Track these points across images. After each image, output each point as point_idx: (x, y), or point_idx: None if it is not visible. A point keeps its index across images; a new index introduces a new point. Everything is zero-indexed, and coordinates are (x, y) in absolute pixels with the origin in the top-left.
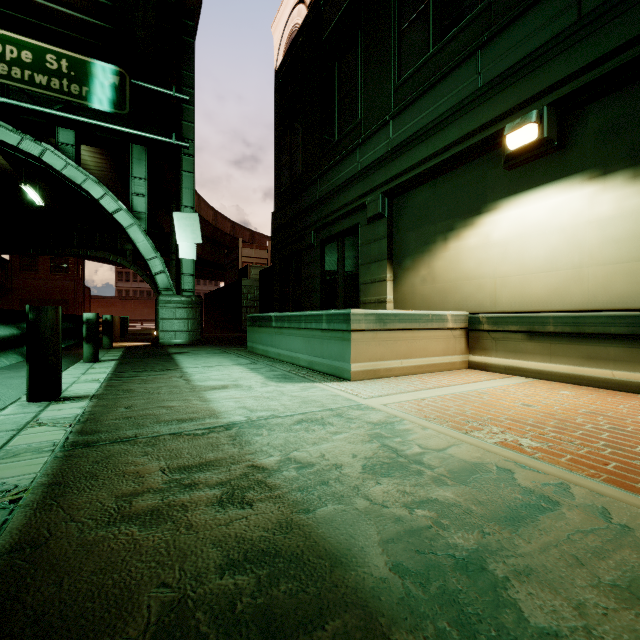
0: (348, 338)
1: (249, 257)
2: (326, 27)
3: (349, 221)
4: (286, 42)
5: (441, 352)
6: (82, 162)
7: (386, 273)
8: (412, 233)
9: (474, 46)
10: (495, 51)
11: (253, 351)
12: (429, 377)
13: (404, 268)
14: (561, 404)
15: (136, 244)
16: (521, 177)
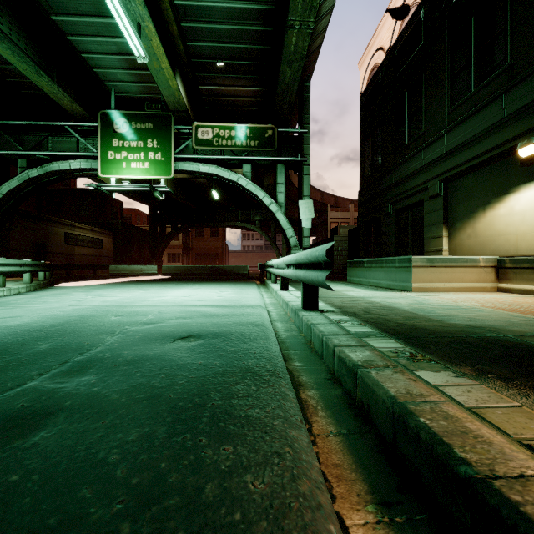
0: (410, 270)
1: (335, 218)
2: (399, 68)
3: (416, 198)
4: (369, 75)
5: (474, 280)
6: (236, 170)
7: (442, 232)
8: (461, 205)
9: (500, 92)
10: (513, 96)
11: (351, 282)
12: (462, 293)
13: (455, 228)
14: (528, 301)
15: (279, 221)
16: (533, 171)
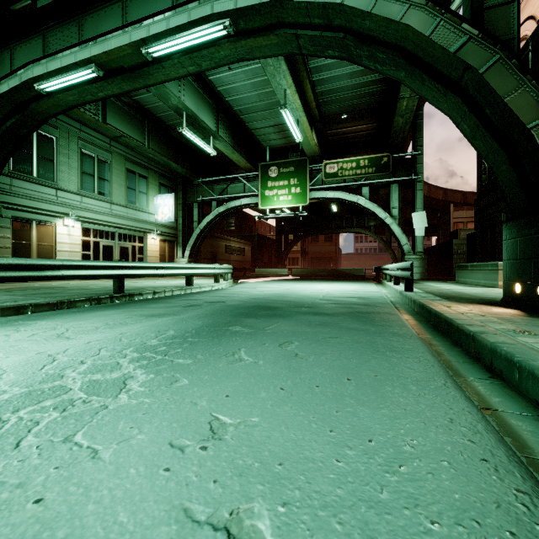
0: (497, 272)
1: (460, 218)
2: None
3: None
4: None
5: None
6: None
7: None
8: None
9: None
10: None
11: (458, 282)
12: None
13: None
14: None
15: (394, 232)
16: None
